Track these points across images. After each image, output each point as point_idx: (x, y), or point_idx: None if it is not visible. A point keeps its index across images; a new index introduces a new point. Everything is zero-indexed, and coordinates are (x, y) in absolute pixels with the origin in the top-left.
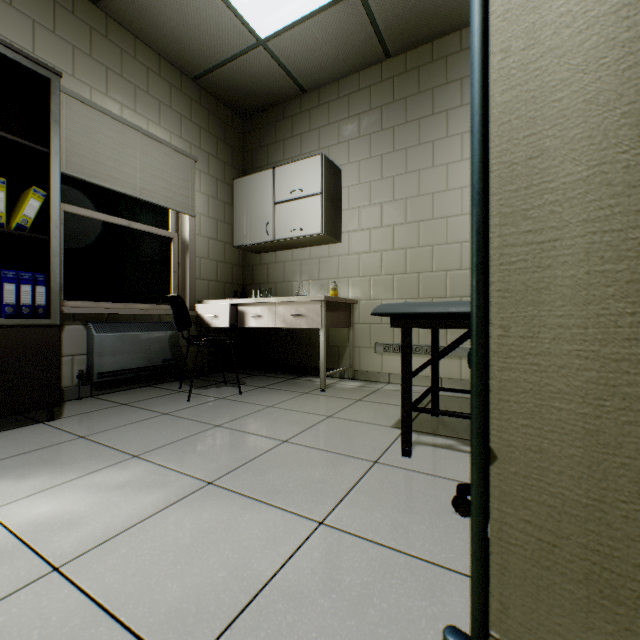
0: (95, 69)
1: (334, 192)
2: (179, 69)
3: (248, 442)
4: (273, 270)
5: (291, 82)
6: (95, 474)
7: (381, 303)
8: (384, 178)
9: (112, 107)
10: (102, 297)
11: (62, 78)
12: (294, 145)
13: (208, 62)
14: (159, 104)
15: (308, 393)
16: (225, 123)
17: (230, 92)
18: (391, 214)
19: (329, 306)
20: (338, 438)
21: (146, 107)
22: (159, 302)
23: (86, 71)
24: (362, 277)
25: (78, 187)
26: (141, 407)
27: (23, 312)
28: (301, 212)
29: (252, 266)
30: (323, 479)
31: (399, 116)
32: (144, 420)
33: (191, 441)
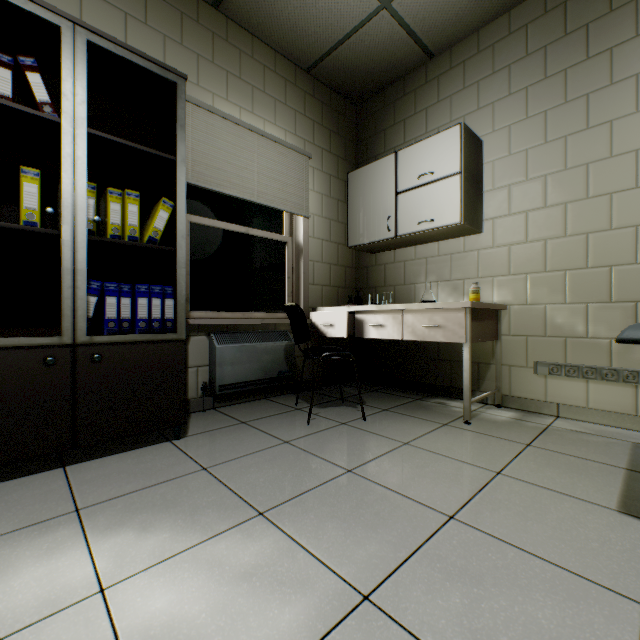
0: (216, 75)
1: (474, 170)
2: (293, 62)
3: (397, 510)
4: (391, 271)
5: (416, 48)
6: (217, 540)
7: (544, 309)
8: (549, 142)
9: (231, 112)
10: (222, 307)
11: (188, 89)
12: (417, 123)
13: (323, 46)
14: (274, 102)
15: (448, 425)
16: (338, 114)
17: (344, 77)
18: (561, 188)
19: (474, 314)
20: (535, 524)
21: (262, 107)
22: (274, 310)
23: (209, 78)
24: (513, 275)
25: (202, 197)
26: (260, 428)
27: (154, 326)
28: (431, 199)
29: (366, 268)
30: (560, 636)
31: (574, 53)
32: (265, 449)
33: (322, 495)
